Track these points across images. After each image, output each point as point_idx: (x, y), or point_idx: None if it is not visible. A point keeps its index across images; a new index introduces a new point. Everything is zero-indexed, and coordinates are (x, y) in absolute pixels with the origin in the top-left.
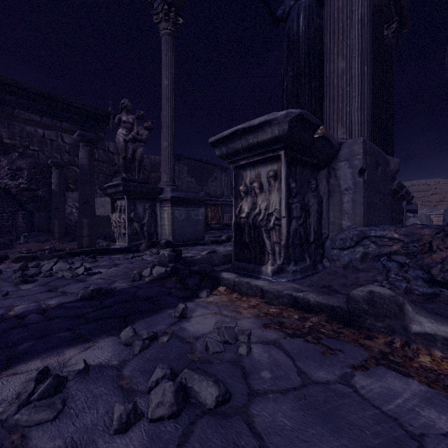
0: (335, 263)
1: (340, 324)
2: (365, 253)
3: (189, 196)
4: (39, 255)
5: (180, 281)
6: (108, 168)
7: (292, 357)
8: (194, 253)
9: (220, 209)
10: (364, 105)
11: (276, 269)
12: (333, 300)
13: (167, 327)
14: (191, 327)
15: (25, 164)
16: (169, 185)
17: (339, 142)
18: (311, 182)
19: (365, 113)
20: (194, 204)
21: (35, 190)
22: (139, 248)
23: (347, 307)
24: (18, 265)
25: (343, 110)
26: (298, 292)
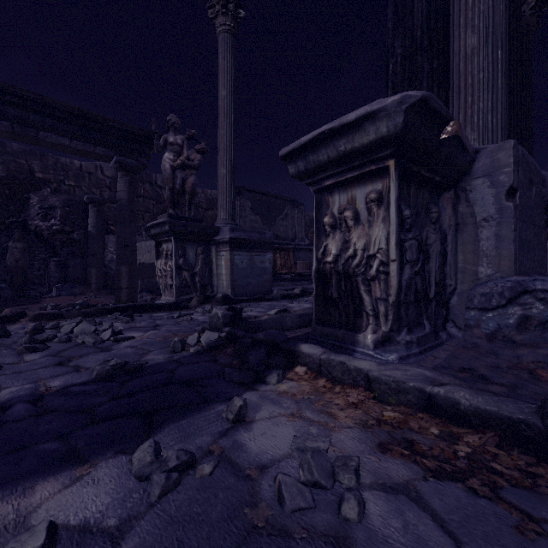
0: (472, 331)
1: (528, 455)
2: (524, 316)
3: (252, 237)
4: (63, 312)
5: (238, 355)
6: (156, 205)
7: (451, 532)
8: (260, 312)
9: (292, 255)
10: (497, 105)
11: (379, 339)
12: (508, 407)
13: (213, 440)
14: (252, 442)
15: (58, 202)
16: (228, 224)
17: (475, 149)
18: (430, 209)
19: (499, 115)
20: (260, 247)
21: (69, 232)
22: (189, 304)
23: (544, 425)
24: (30, 326)
25: (473, 106)
26: (435, 386)
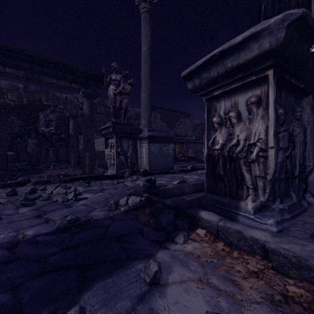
0: None
1: None
2: None
3: (161, 135)
4: (51, 179)
5: (153, 215)
6: (106, 118)
7: None
8: (166, 181)
9: (185, 145)
10: None
11: (258, 206)
12: None
13: (132, 305)
14: (167, 312)
15: (54, 117)
16: (147, 127)
17: None
18: (295, 109)
19: None
20: (166, 141)
21: (60, 134)
22: (124, 175)
23: None
24: (28, 189)
25: None
26: None
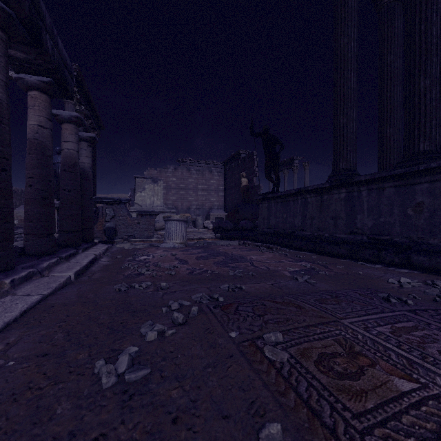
0: None
1: None
2: None
3: None
4: None
5: None
6: None
7: None
8: None
9: None
10: None
11: None
12: None
13: None
14: None
15: None
16: None
17: None
18: None
19: None
20: None
21: None
22: None
23: None
24: None
25: None
26: None
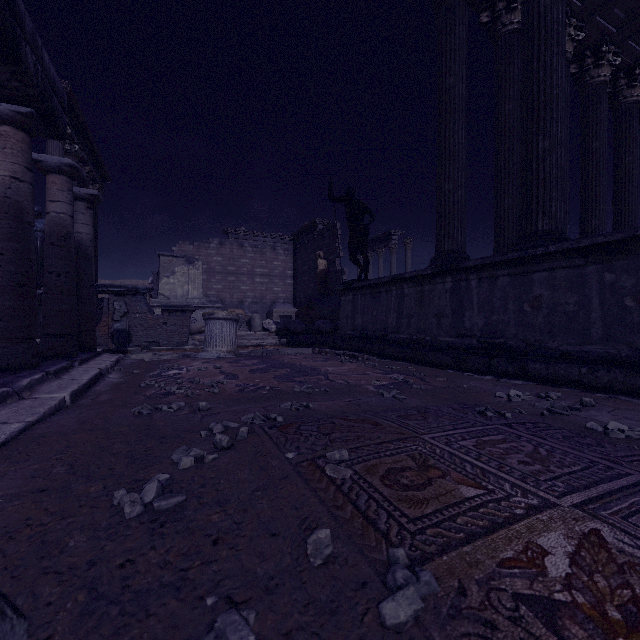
0: None
1: None
2: None
3: None
4: None
5: None
6: None
7: None
8: None
9: None
10: None
11: None
12: None
13: None
14: None
15: None
16: None
17: None
18: None
19: None
20: None
21: None
22: None
23: None
24: None
25: None
26: None
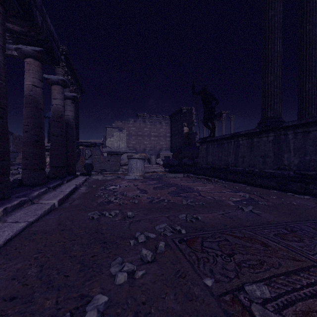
0: None
1: None
2: None
3: None
4: None
5: None
6: None
7: None
8: None
9: None
10: None
11: None
12: None
13: None
14: None
15: None
16: None
17: None
18: None
19: None
20: None
21: None
22: None
23: None
24: None
25: None
26: None
